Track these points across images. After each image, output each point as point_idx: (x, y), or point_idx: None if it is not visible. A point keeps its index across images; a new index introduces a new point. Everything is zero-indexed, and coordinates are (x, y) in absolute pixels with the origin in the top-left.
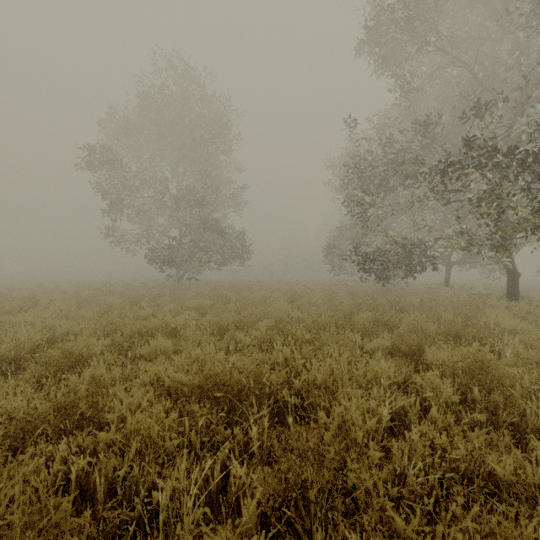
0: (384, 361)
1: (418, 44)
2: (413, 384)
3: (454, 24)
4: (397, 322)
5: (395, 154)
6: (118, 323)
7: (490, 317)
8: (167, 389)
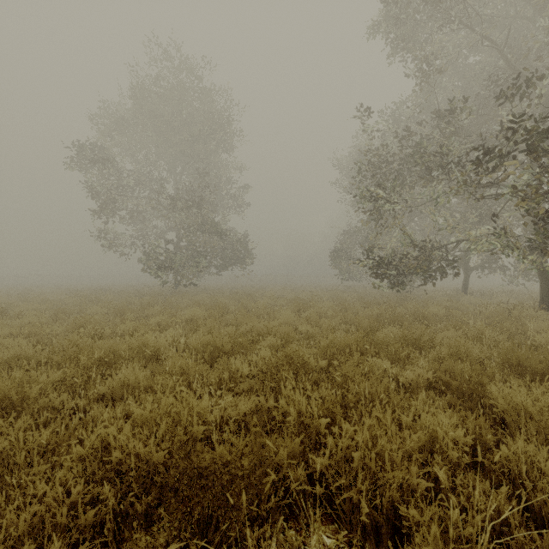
0: (445, 416)
1: (440, 21)
2: (487, 448)
3: (479, 2)
4: (429, 341)
5: (413, 147)
6: (82, 345)
7: (546, 336)
8: (116, 467)
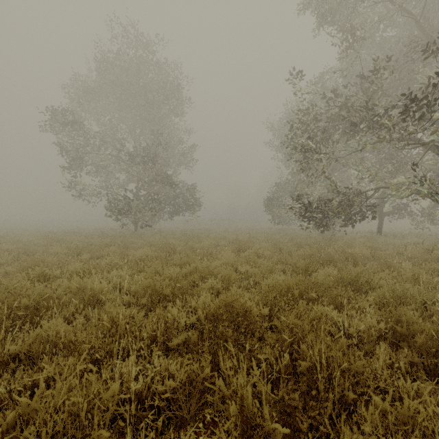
0: None
1: None
2: None
3: None
4: (366, 282)
5: (338, 107)
6: (15, 291)
7: None
8: None
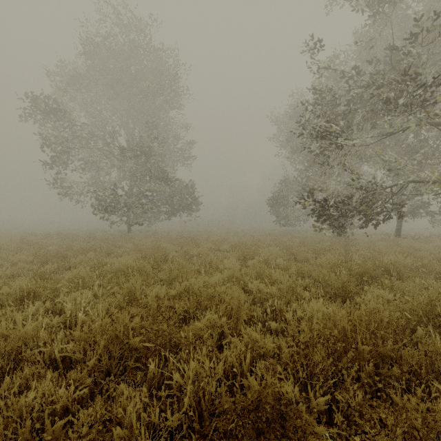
0: None
1: None
2: None
3: None
4: None
5: (361, 88)
6: None
7: None
8: None
